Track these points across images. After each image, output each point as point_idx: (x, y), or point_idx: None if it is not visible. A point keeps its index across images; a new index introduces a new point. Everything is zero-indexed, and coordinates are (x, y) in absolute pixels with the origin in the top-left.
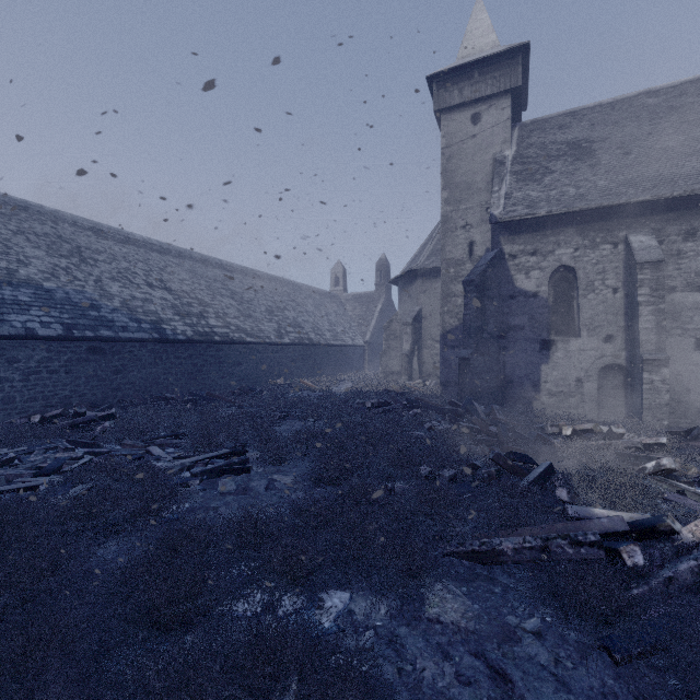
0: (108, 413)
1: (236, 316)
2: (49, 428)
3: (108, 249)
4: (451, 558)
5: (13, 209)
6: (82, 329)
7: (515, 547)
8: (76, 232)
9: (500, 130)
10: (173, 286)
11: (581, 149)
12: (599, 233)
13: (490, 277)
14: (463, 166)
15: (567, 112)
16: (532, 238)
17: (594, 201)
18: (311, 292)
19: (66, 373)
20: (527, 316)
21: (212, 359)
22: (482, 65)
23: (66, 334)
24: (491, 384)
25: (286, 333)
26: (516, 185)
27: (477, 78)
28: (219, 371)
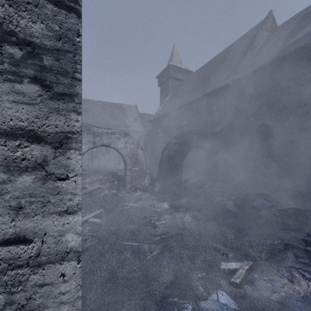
0: None
1: None
2: None
3: None
4: None
5: None
6: None
7: None
8: None
9: None
10: None
11: (86, 111)
12: None
13: None
14: None
15: (84, 99)
16: None
17: None
18: None
19: None
20: None
21: None
22: None
23: None
24: None
25: None
26: None
27: None
28: None
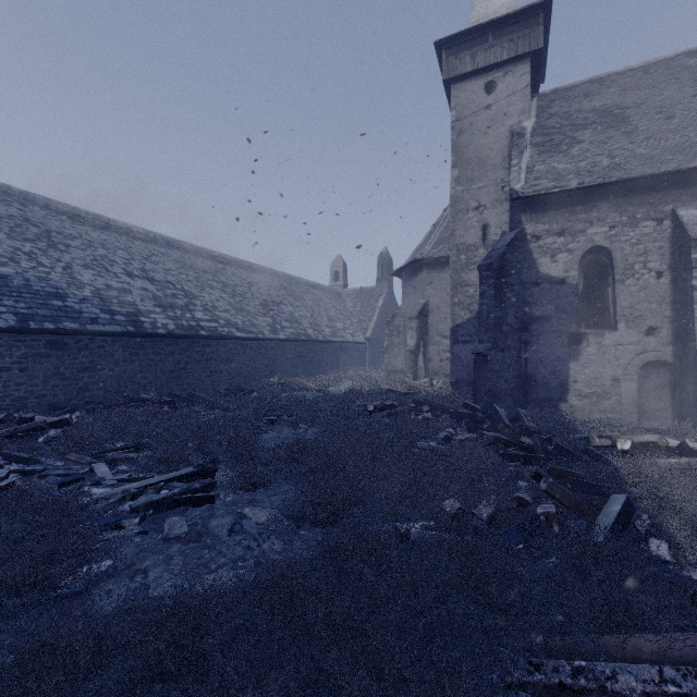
0: (61, 419)
1: (227, 310)
2: None
3: (84, 235)
4: (520, 694)
5: None
6: (41, 320)
7: (648, 691)
8: (47, 215)
9: (517, 99)
10: (156, 276)
11: (612, 116)
12: (640, 208)
13: (510, 260)
14: (475, 141)
15: (592, 79)
16: (558, 216)
17: (635, 170)
18: (309, 287)
19: (20, 371)
20: (553, 306)
21: (198, 355)
22: (498, 26)
23: (19, 325)
24: (511, 384)
25: (281, 328)
26: (538, 157)
27: (491, 41)
28: (205, 369)
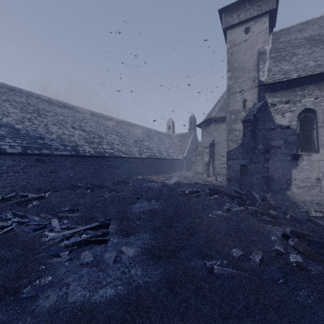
0: (40, 196)
1: (118, 144)
2: (3, 204)
3: (54, 110)
4: None
5: (6, 90)
6: (33, 149)
7: None
8: (38, 102)
9: (262, 35)
10: (86, 128)
11: (315, 40)
12: None
13: (259, 117)
14: (239, 58)
15: (302, 22)
16: (285, 93)
17: None
18: (156, 133)
19: (23, 173)
20: (283, 140)
21: (104, 165)
22: None
23: (23, 151)
24: (260, 180)
25: (143, 152)
26: (274, 64)
27: (248, 7)
28: (108, 172)
